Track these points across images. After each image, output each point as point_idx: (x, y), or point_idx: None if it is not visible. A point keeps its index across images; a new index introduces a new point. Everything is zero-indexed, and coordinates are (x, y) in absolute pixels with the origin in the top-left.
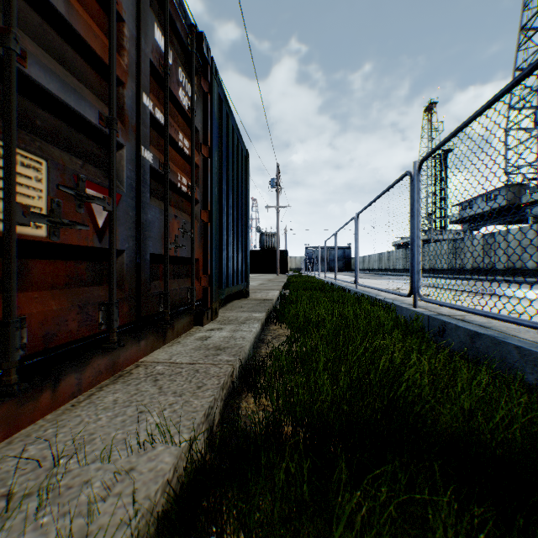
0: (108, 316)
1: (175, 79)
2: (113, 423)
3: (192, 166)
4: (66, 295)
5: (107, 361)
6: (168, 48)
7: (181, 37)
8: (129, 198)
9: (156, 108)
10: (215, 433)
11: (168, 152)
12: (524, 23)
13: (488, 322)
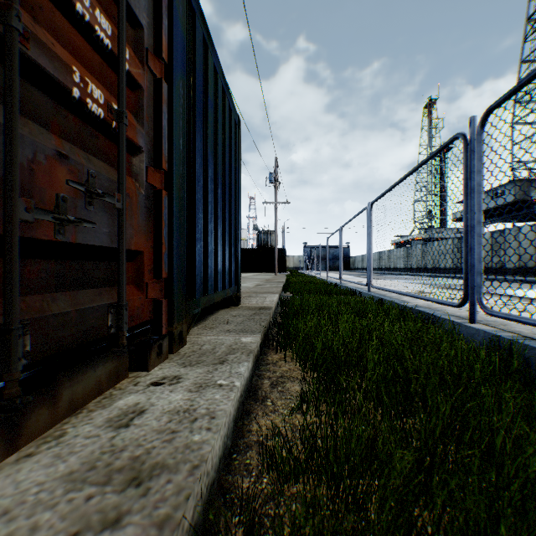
0: None
1: None
2: None
3: (119, 74)
4: None
5: None
6: None
7: None
8: None
9: None
10: None
11: None
12: (532, 13)
13: None
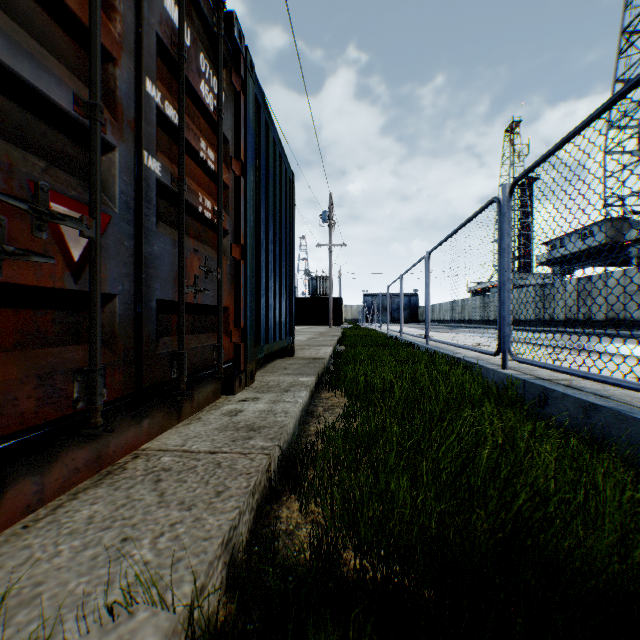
0: (88, 389)
1: (194, 67)
2: (77, 561)
3: (218, 186)
4: (17, 360)
5: (88, 452)
6: (184, 22)
7: (203, 13)
8: (125, 222)
9: (167, 101)
10: (239, 568)
11: (184, 163)
12: (627, 26)
13: (604, 389)
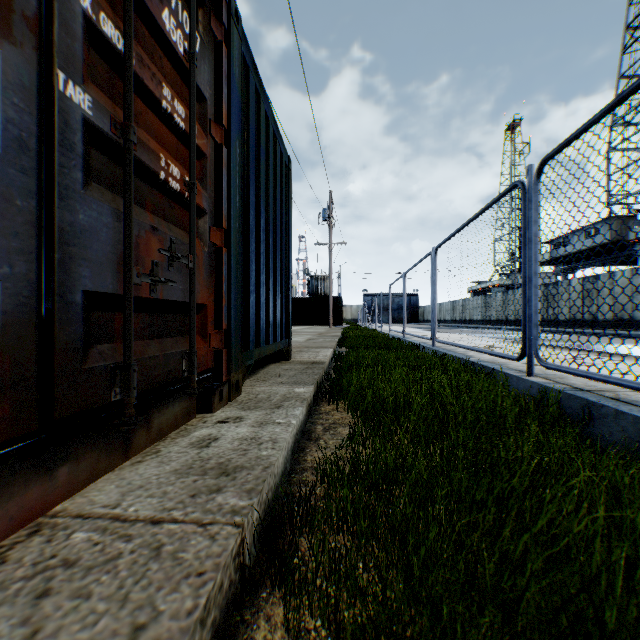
0: None
1: None
2: None
3: (190, 150)
4: None
5: None
6: None
7: None
8: (16, 169)
9: (104, 13)
10: None
11: (132, 105)
12: (631, 21)
13: None
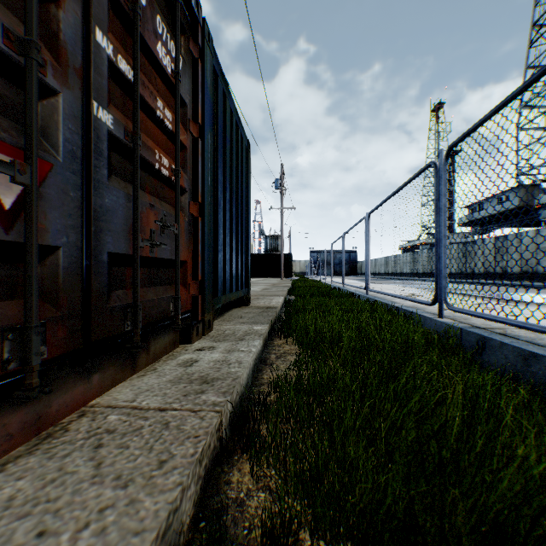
0: (22, 347)
1: (151, 27)
2: None
3: (176, 145)
4: None
5: (24, 415)
6: None
7: None
8: (70, 172)
9: (120, 55)
10: None
11: (138, 118)
12: (537, 20)
13: (538, 338)
